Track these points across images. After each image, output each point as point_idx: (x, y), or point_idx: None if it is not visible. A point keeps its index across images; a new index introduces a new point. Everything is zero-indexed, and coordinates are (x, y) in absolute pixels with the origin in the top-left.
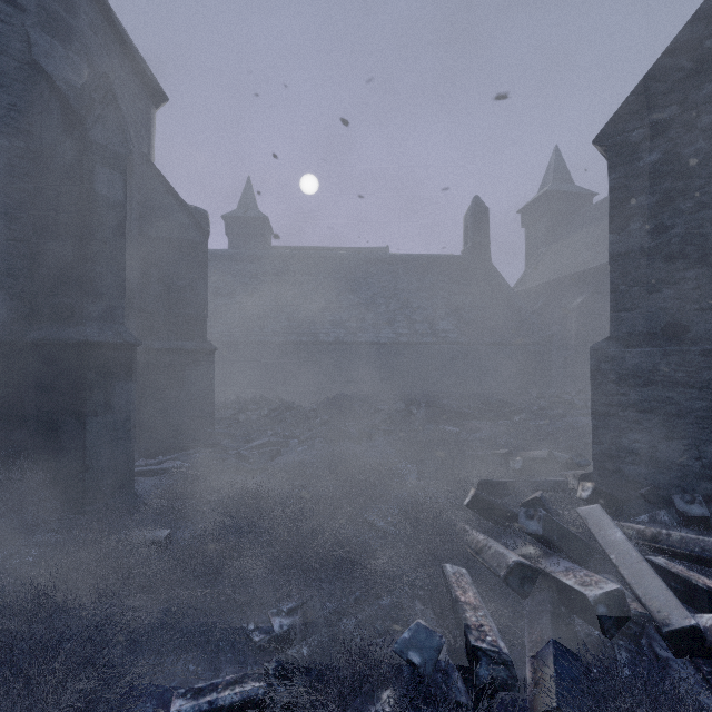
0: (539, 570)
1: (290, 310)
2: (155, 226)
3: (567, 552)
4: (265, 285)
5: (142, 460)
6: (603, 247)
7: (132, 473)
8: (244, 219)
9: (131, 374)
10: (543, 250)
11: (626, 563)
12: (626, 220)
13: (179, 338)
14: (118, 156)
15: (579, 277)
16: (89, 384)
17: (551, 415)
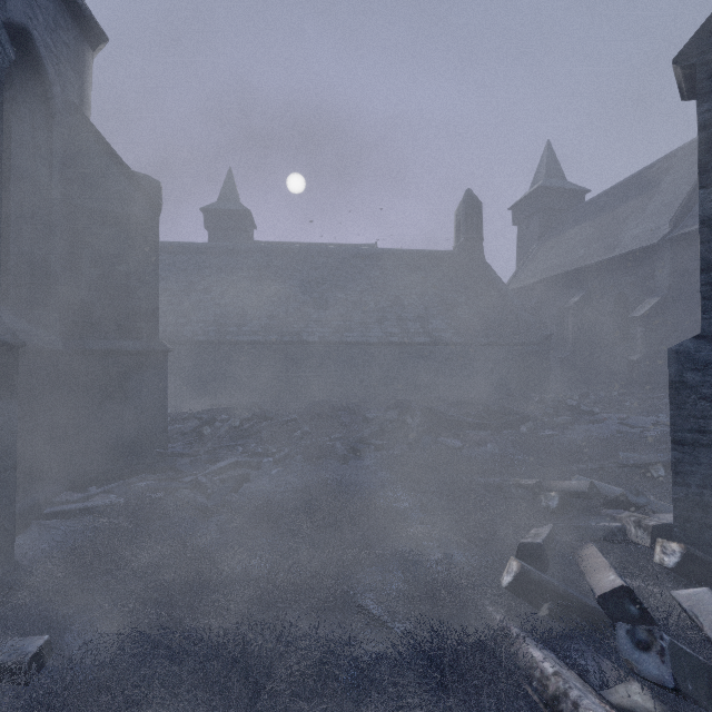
0: None
1: (271, 308)
2: (88, 195)
3: (706, 705)
4: (244, 280)
5: (66, 493)
6: (601, 243)
7: (11, 534)
8: (224, 212)
9: (8, 388)
10: (535, 248)
11: None
12: None
13: (121, 337)
14: None
15: (575, 275)
16: None
17: (558, 423)
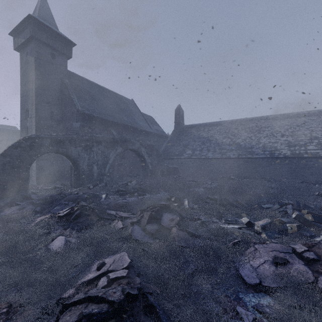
0: None
1: None
2: None
3: None
4: None
5: None
6: None
7: None
8: None
9: None
10: None
11: None
12: None
13: None
14: None
15: None
16: None
17: None
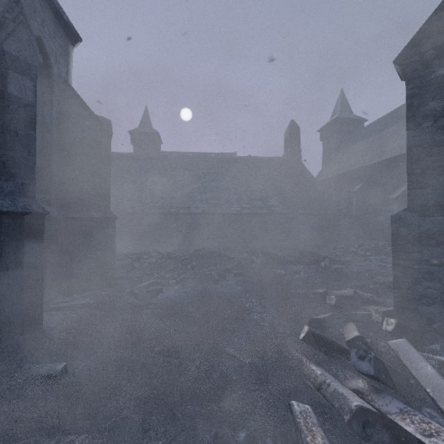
0: (378, 413)
1: (172, 192)
2: (71, 129)
3: (392, 387)
4: (156, 175)
5: (60, 298)
6: (373, 153)
7: (41, 314)
8: (143, 134)
9: (40, 237)
10: (334, 155)
11: (443, 397)
12: (421, 120)
13: (89, 210)
14: (29, 66)
15: (357, 172)
16: (0, 245)
17: (344, 261)
